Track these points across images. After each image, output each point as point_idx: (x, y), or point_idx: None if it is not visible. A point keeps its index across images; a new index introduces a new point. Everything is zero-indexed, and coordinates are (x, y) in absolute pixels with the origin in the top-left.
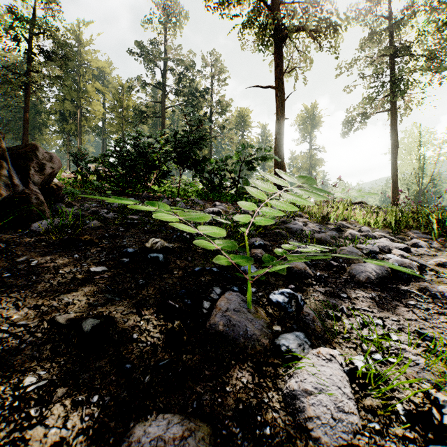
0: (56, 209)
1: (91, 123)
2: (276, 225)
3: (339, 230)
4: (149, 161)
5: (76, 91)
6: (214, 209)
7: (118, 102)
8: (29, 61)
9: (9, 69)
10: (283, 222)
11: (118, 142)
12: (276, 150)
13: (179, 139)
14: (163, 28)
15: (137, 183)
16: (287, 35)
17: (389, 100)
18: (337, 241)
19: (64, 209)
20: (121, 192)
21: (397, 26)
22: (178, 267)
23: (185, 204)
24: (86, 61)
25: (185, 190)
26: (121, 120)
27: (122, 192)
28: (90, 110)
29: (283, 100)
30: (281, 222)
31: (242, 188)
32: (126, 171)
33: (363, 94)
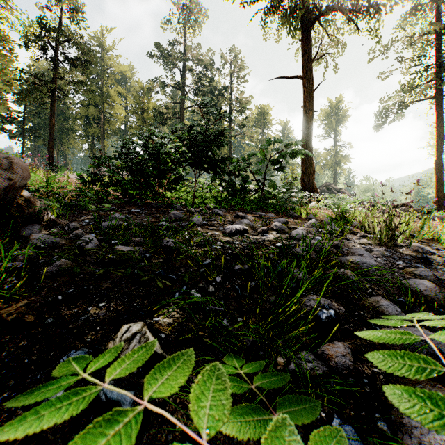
0: (25, 234)
1: (114, 127)
2: (329, 254)
3: (426, 261)
4: (161, 164)
5: (99, 96)
6: (238, 226)
7: (139, 104)
8: (54, 68)
9: (36, 77)
10: (335, 246)
11: (124, 142)
12: (304, 147)
13: (194, 136)
14: (182, 28)
15: (146, 190)
16: (317, 16)
17: (430, 88)
18: (442, 289)
19: (32, 235)
20: (128, 200)
21: (442, 1)
22: (165, 443)
23: (201, 215)
24: (109, 66)
25: (202, 196)
26: (142, 122)
27: (129, 200)
28: (113, 114)
29: (312, 90)
30: (332, 246)
31: (267, 192)
32: (133, 176)
33: (399, 82)
